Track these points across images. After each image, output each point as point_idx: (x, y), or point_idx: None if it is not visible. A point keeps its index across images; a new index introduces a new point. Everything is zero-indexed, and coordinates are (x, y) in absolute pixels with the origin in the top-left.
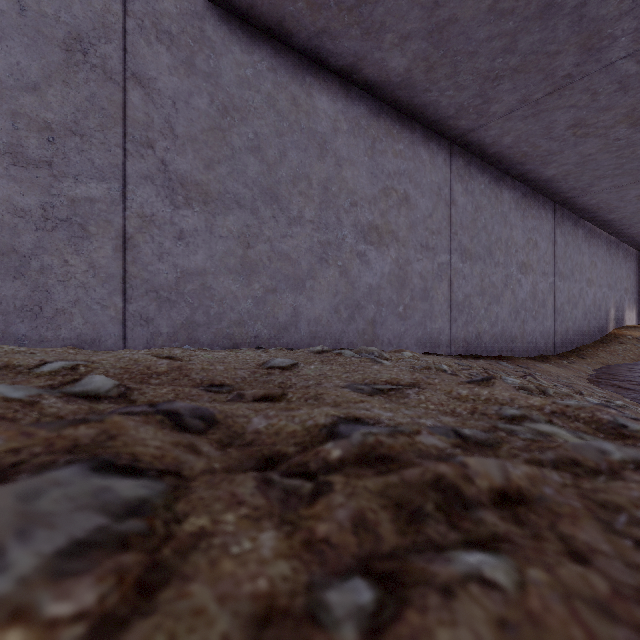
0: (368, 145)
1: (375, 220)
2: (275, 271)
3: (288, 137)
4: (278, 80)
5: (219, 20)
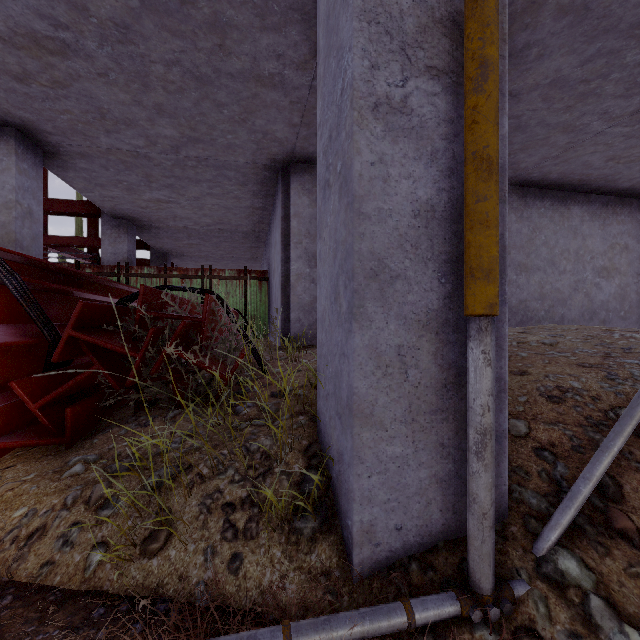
0: (600, 223)
1: (605, 264)
2: (553, 297)
3: (559, 233)
4: (554, 208)
5: (531, 193)
